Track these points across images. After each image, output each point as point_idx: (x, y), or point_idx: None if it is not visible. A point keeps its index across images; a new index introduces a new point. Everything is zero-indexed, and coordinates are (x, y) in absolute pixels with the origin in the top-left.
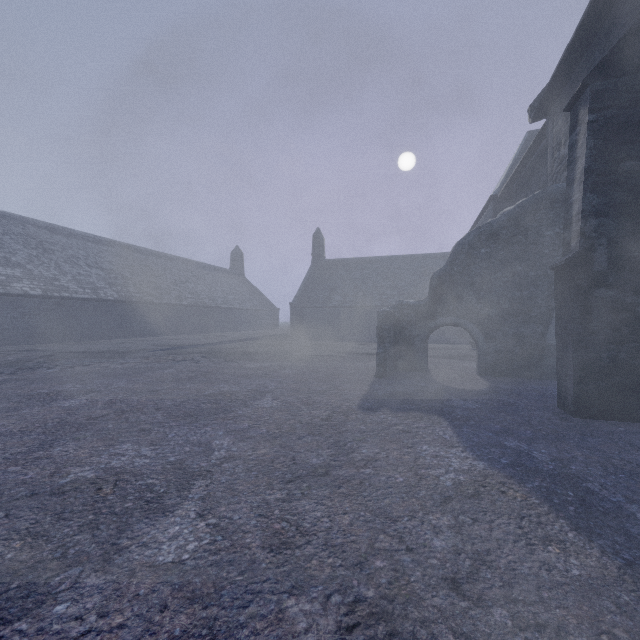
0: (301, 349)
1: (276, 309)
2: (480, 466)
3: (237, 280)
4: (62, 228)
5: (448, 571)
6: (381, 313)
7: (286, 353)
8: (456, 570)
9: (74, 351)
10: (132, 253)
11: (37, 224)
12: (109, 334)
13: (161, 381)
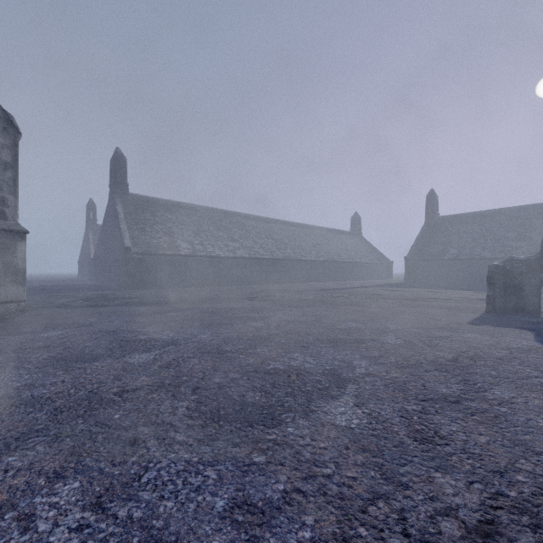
0: (419, 294)
1: (390, 262)
2: (540, 346)
3: (356, 239)
4: (252, 216)
5: (498, 357)
6: (491, 266)
7: (407, 296)
8: (502, 358)
9: (271, 289)
10: (287, 226)
11: (241, 215)
12: (278, 280)
13: (338, 305)
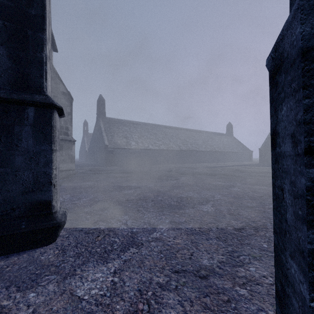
0: (263, 170)
1: (250, 151)
2: None
3: (229, 138)
4: (168, 126)
5: None
6: None
7: (256, 171)
8: None
9: (179, 167)
10: (188, 132)
11: (162, 126)
12: (183, 162)
13: (214, 174)
